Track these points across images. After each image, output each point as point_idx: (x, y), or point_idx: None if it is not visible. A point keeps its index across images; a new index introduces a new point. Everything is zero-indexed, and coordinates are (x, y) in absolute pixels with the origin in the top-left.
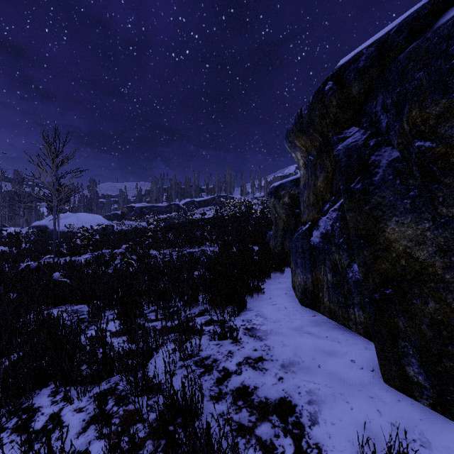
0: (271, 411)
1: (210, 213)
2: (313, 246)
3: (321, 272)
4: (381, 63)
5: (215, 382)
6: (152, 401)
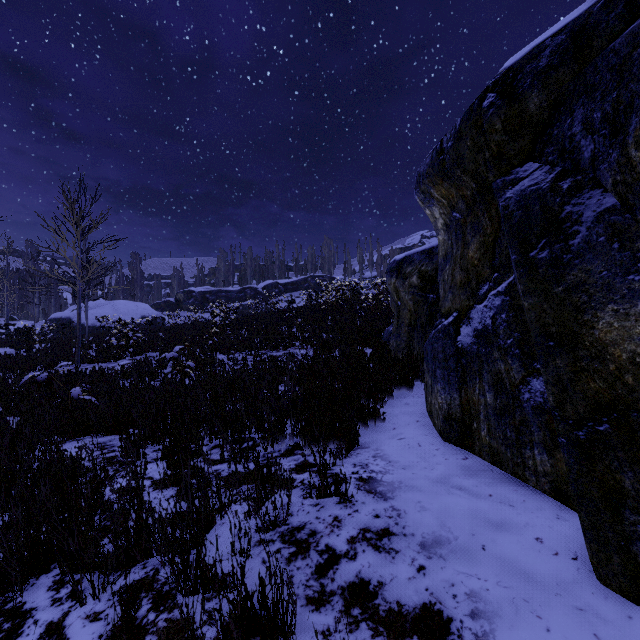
0: (409, 628)
1: (300, 300)
2: (461, 350)
3: (476, 389)
4: (579, 58)
5: (313, 572)
6: (212, 605)
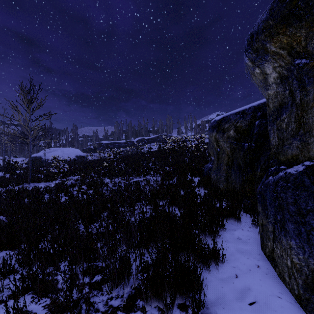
0: None
1: (155, 147)
2: None
3: None
4: None
5: None
6: None
